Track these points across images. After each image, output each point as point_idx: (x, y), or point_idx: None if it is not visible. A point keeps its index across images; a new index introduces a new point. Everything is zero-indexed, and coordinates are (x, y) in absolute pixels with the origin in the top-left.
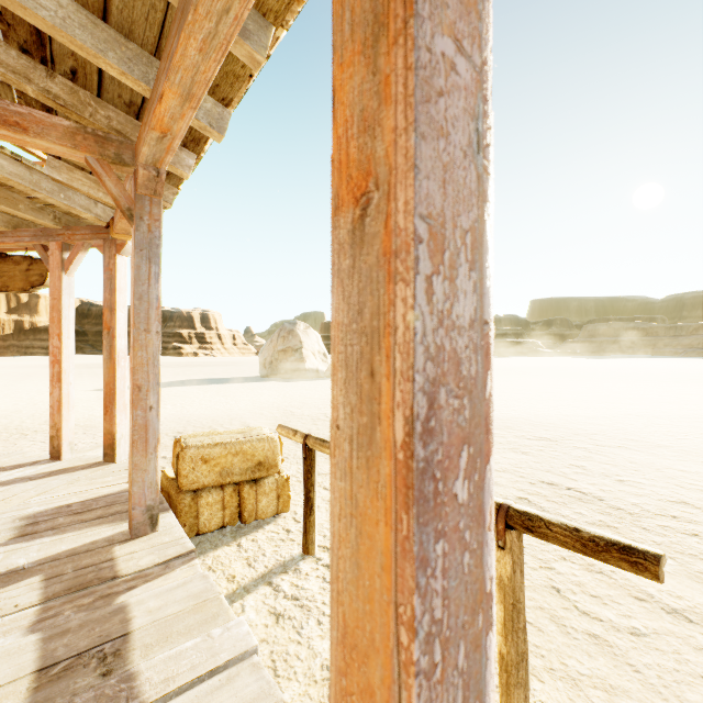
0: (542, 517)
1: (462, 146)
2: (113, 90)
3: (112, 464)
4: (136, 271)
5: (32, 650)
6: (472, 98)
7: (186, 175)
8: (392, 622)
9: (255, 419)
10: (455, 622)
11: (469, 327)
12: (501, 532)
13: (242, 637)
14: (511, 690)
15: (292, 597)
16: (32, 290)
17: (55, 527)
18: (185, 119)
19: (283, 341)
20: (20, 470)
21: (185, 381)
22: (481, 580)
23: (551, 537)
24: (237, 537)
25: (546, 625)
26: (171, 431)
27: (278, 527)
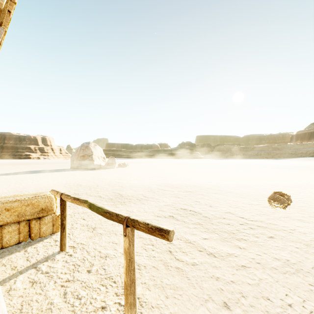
0: (138, 221)
1: None
2: None
3: None
4: None
5: None
6: None
7: None
8: None
9: (60, 188)
10: None
11: None
12: (125, 229)
13: None
14: (128, 296)
15: (45, 272)
16: None
17: None
18: None
19: (83, 151)
20: None
21: (27, 171)
22: None
23: (140, 228)
24: (26, 247)
25: (160, 267)
26: None
27: (51, 240)
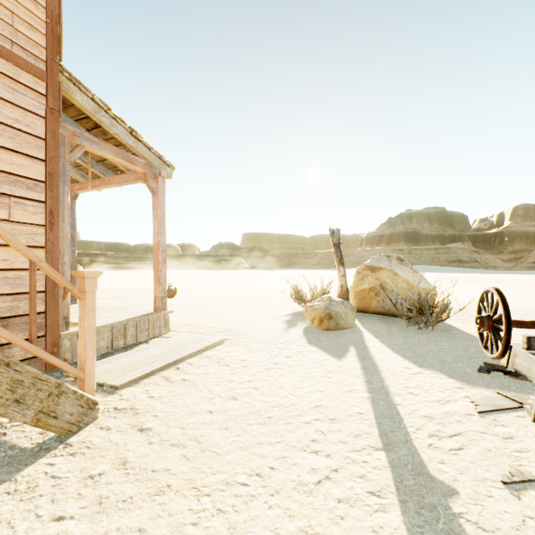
0: None
1: None
2: None
3: None
4: None
5: None
6: None
7: None
8: None
9: None
10: None
11: None
12: None
13: None
14: None
15: None
16: None
17: None
18: None
19: None
20: None
21: None
22: None
23: None
24: None
25: None
26: None
27: None
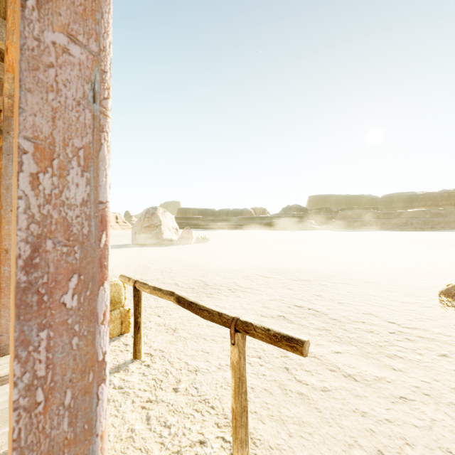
0: (253, 324)
1: (76, 98)
2: None
3: None
4: (4, 169)
5: None
6: (89, 70)
7: None
8: (12, 380)
9: (121, 272)
10: (61, 378)
11: (82, 205)
12: (233, 334)
13: None
14: (237, 430)
15: (119, 387)
16: None
17: None
18: None
19: (148, 220)
20: None
21: None
22: (93, 353)
23: (256, 335)
24: None
25: (275, 390)
26: None
27: (120, 343)
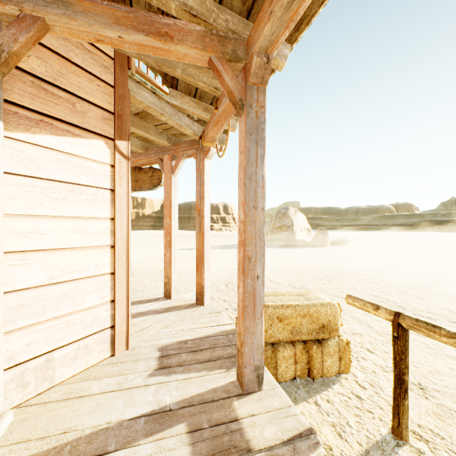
0: None
1: None
2: None
3: (201, 306)
4: (247, 154)
5: None
6: None
7: (281, 65)
8: None
9: (274, 275)
10: None
11: None
12: None
13: None
14: None
15: None
16: (153, 189)
17: (182, 364)
18: None
19: (279, 220)
20: (150, 304)
21: (219, 246)
22: None
23: None
24: (311, 393)
25: None
26: (222, 280)
27: (346, 390)
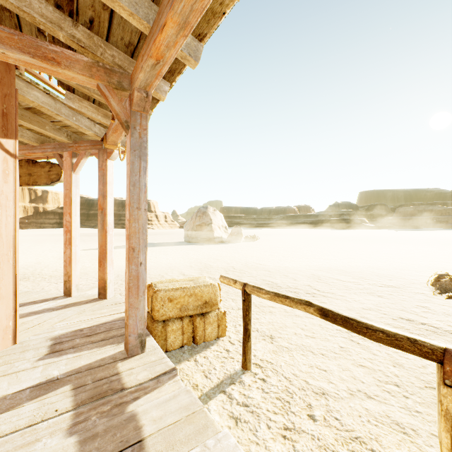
0: None
1: None
2: (118, 34)
3: (104, 300)
4: (131, 166)
5: (73, 451)
6: None
7: (163, 98)
8: None
9: (187, 269)
10: None
11: None
12: (448, 372)
13: (232, 449)
14: None
15: (243, 403)
16: (52, 184)
17: (74, 346)
18: (176, 46)
19: (199, 219)
20: (46, 303)
21: None
22: None
23: None
24: (193, 354)
25: None
26: None
27: (220, 348)
